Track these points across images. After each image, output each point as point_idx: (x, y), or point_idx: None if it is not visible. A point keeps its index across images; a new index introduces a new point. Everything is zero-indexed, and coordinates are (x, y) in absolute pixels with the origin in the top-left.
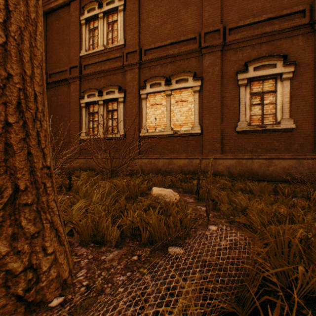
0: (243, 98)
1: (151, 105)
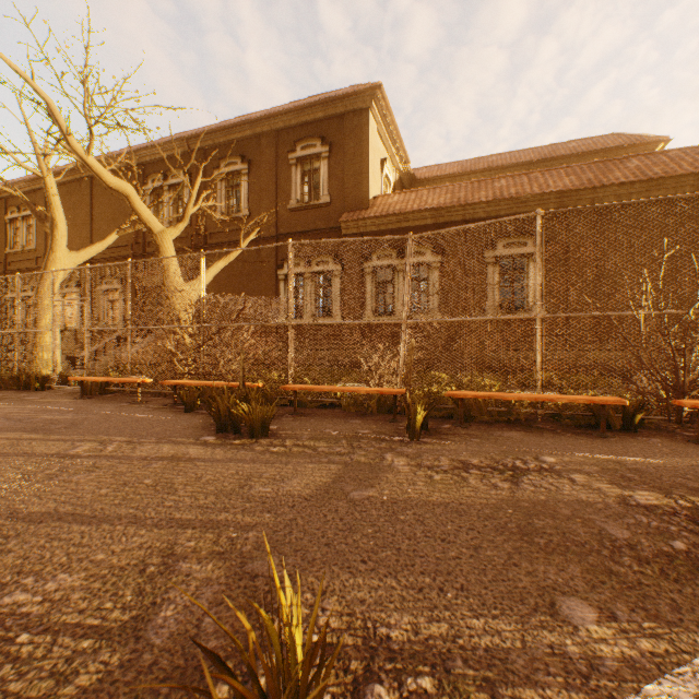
0: (103, 304)
1: None
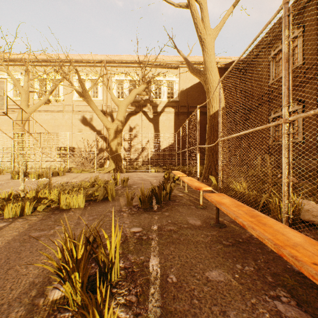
0: None
1: None
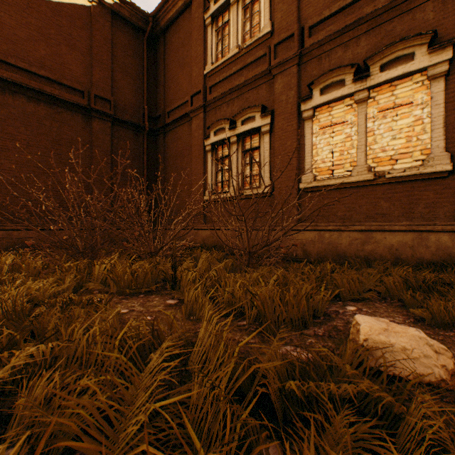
0: None
1: (323, 128)
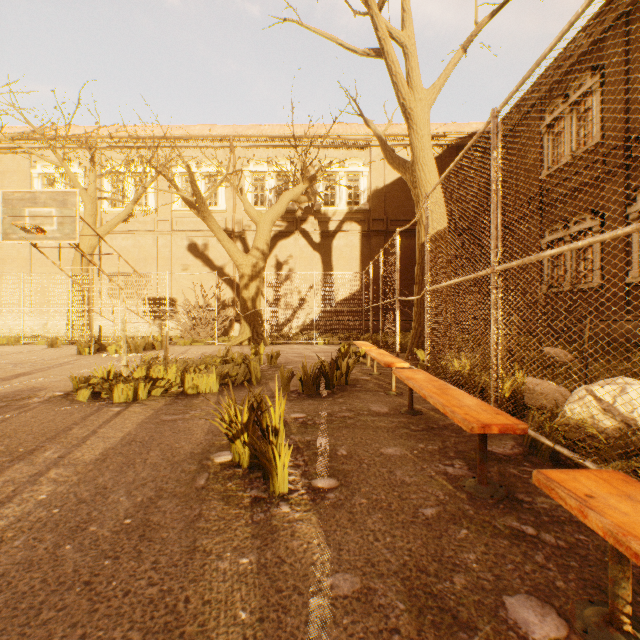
0: None
1: None
